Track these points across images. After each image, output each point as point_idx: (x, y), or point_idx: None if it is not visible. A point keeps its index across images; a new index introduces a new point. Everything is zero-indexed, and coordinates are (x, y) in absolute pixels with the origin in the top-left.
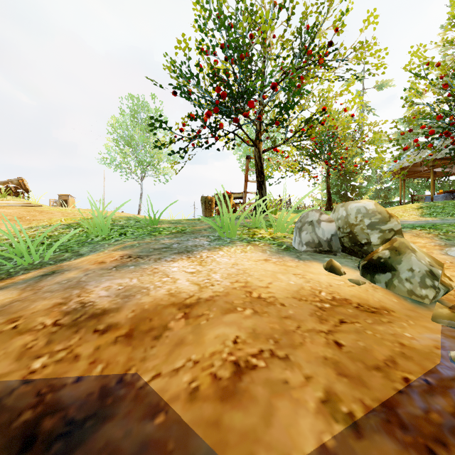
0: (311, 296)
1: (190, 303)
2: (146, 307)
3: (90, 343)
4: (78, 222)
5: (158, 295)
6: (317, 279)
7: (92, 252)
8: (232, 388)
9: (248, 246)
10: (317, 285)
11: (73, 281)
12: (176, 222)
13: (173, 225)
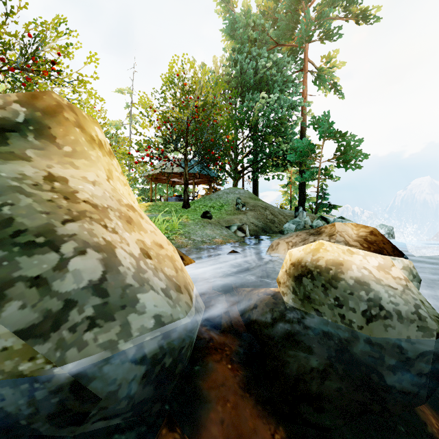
0: None
1: None
2: None
3: None
4: None
5: None
6: None
7: None
8: None
9: None
10: None
11: None
12: None
13: None
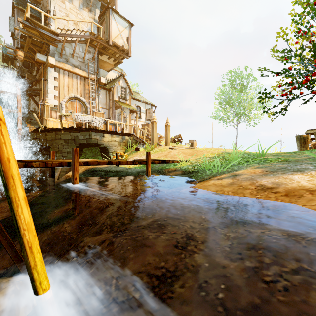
0: None
1: (312, 190)
2: (289, 188)
3: (272, 195)
4: (217, 155)
5: (292, 185)
6: None
7: (240, 169)
8: None
9: None
10: None
11: (249, 178)
12: (276, 154)
13: (276, 157)
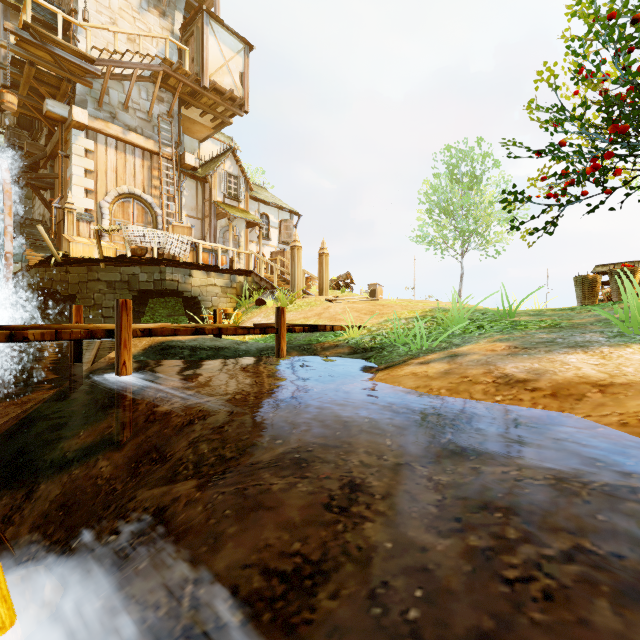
0: None
1: (603, 384)
2: (560, 382)
3: (526, 395)
4: (422, 315)
5: (566, 376)
6: None
7: (466, 343)
8: None
9: None
10: None
11: (482, 361)
12: (537, 313)
13: (536, 318)
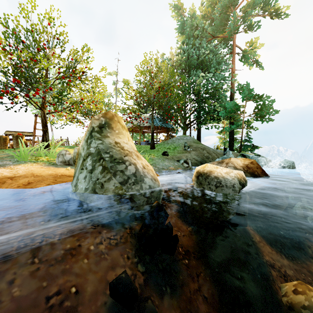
0: (54, 175)
1: (12, 177)
2: None
3: None
4: None
5: None
6: (60, 171)
7: None
8: (28, 184)
9: (34, 163)
10: (58, 173)
11: None
12: None
13: None
